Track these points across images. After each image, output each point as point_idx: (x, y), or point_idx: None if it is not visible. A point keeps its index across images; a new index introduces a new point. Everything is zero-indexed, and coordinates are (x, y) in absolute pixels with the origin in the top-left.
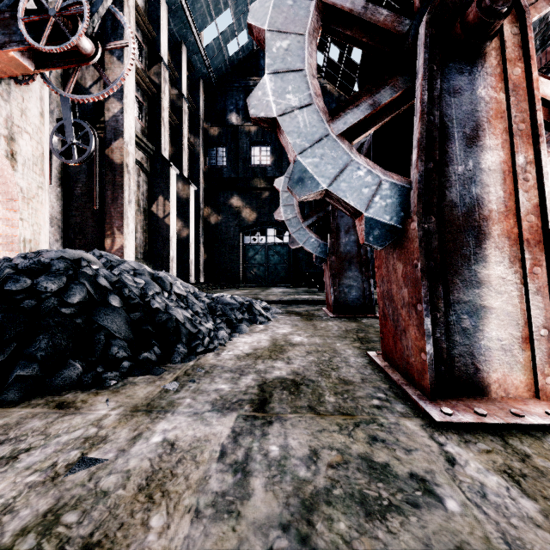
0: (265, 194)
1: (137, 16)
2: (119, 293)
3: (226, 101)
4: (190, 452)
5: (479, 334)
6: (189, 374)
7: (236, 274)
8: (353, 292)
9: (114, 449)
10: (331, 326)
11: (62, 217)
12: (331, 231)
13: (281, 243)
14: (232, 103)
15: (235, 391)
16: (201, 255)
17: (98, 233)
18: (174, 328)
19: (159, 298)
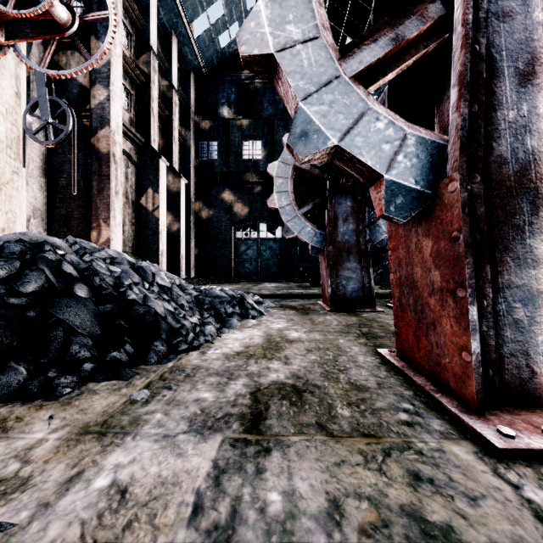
0: (258, 189)
1: (125, 2)
2: (87, 282)
3: (218, 95)
4: (147, 507)
5: (536, 328)
6: (165, 378)
7: (228, 269)
8: (352, 284)
9: (33, 501)
10: (330, 320)
11: (46, 209)
12: (328, 219)
13: (273, 238)
14: (224, 96)
15: (221, 401)
16: (192, 250)
17: (84, 225)
18: (152, 323)
19: (137, 289)
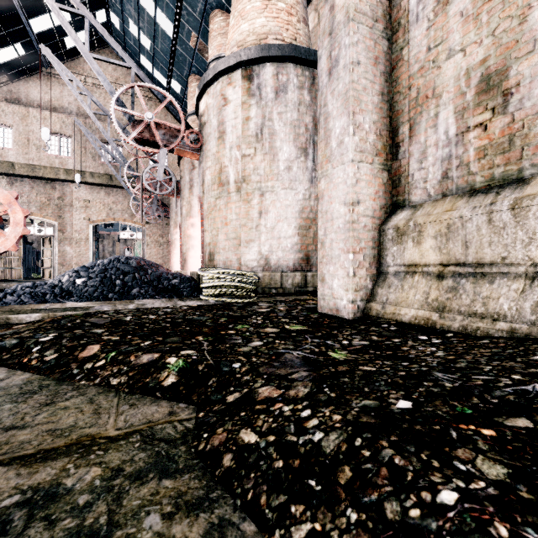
0: None
1: None
2: None
3: None
4: None
5: None
6: None
7: None
8: None
9: None
10: None
11: None
12: None
13: None
14: None
15: None
16: None
17: None
18: None
19: None
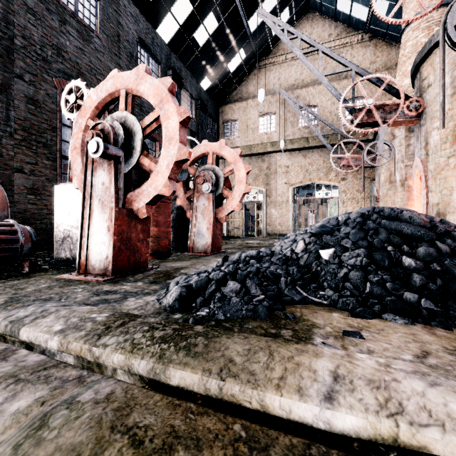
0: None
1: None
2: None
3: None
4: None
5: None
6: None
7: None
8: None
9: None
10: (184, 263)
11: None
12: None
13: None
14: None
15: None
16: None
17: None
18: None
19: None
